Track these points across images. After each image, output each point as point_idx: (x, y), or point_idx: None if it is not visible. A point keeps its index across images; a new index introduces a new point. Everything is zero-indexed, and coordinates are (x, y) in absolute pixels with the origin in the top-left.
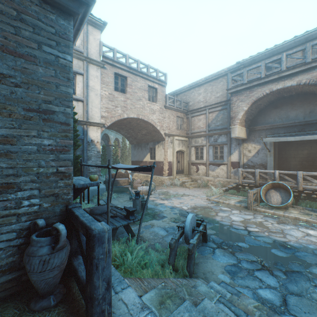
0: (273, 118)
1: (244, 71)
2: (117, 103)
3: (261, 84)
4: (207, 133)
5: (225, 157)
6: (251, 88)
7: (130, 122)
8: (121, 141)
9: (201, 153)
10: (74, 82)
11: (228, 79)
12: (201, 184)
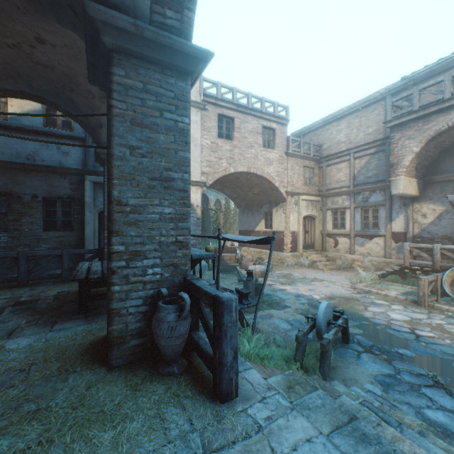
0: None
1: (414, 92)
2: (221, 154)
3: (445, 110)
4: (351, 189)
5: (381, 225)
6: (427, 117)
7: (237, 178)
8: (224, 203)
9: (342, 219)
10: None
11: (386, 106)
12: (341, 266)
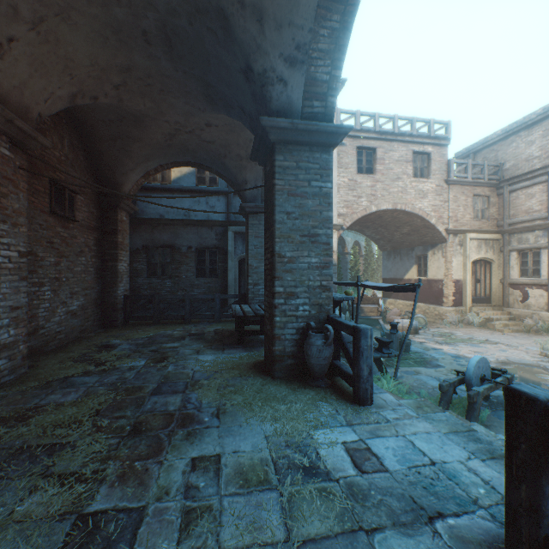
0: None
1: None
2: (360, 191)
3: None
4: None
5: None
6: None
7: (380, 216)
8: (364, 245)
9: (535, 263)
10: None
11: None
12: (533, 328)
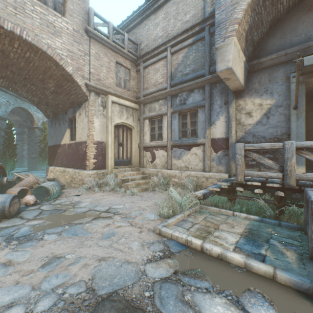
0: (304, 34)
1: None
2: None
3: None
4: (168, 90)
5: (200, 132)
6: None
7: (3, 52)
8: None
9: (160, 128)
10: None
11: None
12: (158, 184)
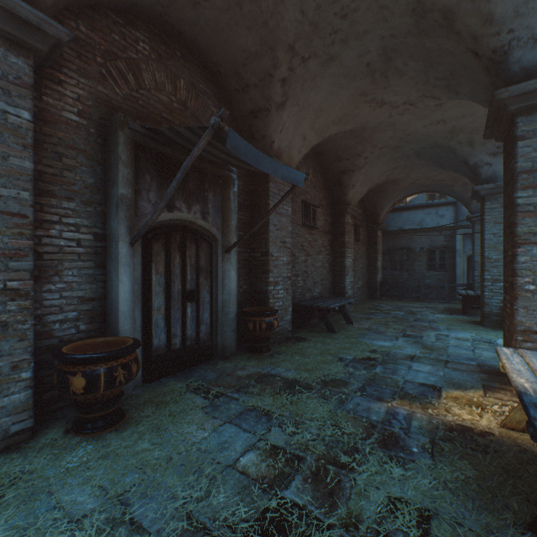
0: None
1: None
2: None
3: None
4: None
5: None
6: None
7: None
8: None
9: None
10: None
11: None
12: None
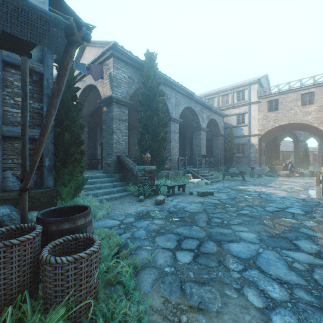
0: None
1: None
2: (269, 119)
3: None
4: None
5: None
6: None
7: (292, 125)
8: None
9: None
10: (244, 118)
11: None
12: None
